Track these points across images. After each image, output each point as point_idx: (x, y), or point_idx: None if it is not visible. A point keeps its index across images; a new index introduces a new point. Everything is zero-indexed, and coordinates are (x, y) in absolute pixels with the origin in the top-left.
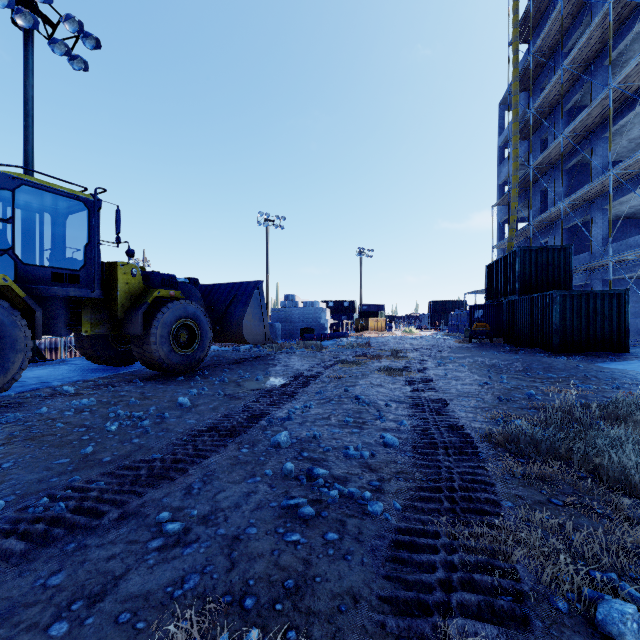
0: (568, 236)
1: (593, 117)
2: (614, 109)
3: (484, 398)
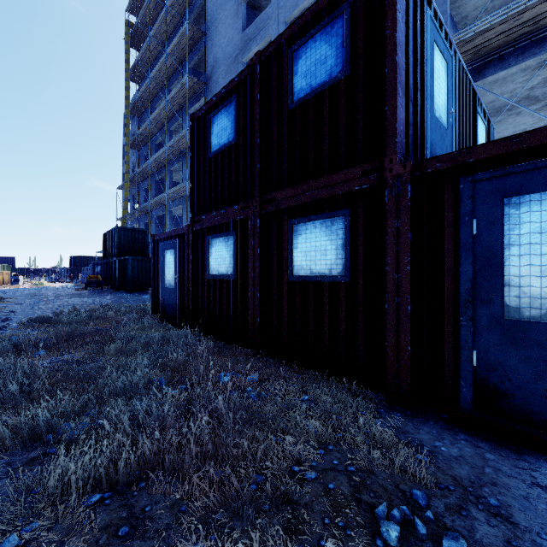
0: (159, 222)
1: (163, 157)
2: (173, 158)
3: (45, 314)
